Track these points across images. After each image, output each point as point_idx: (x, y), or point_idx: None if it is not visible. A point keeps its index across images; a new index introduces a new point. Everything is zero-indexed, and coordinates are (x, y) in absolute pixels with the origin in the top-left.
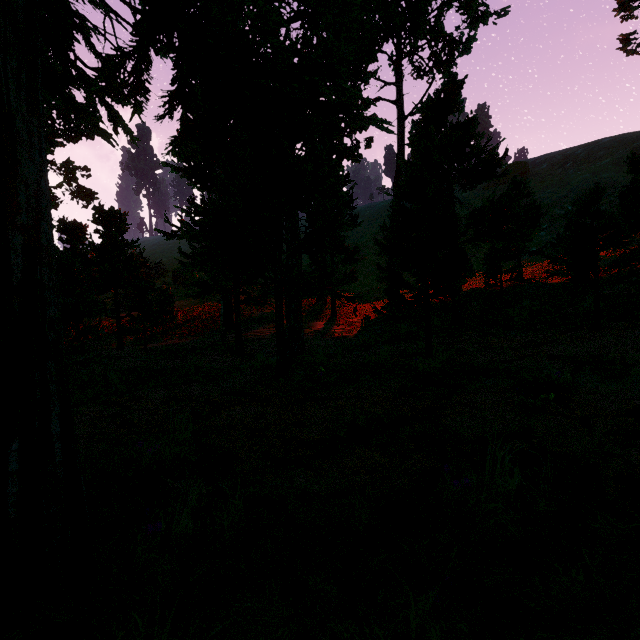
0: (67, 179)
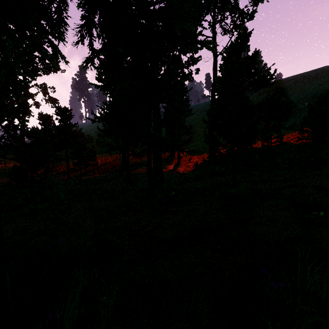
0: (44, 93)
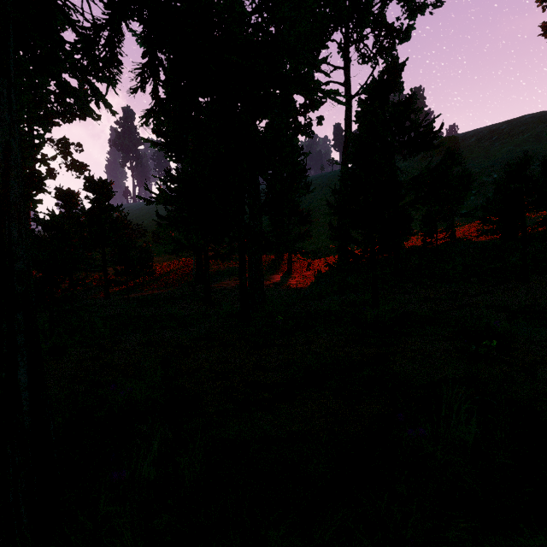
0: (63, 154)
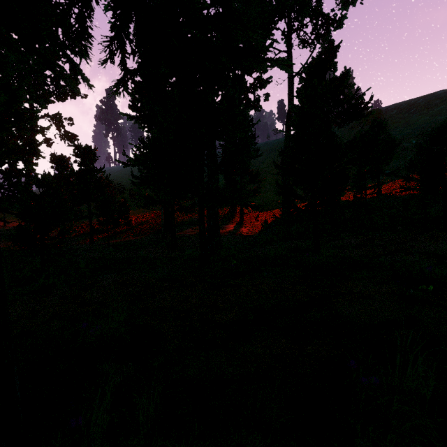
0: (57, 126)
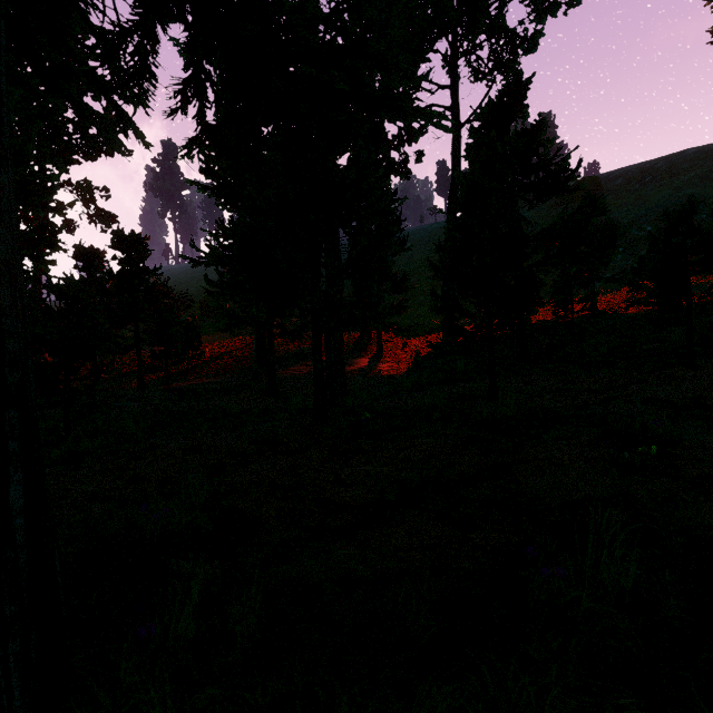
0: (85, 201)
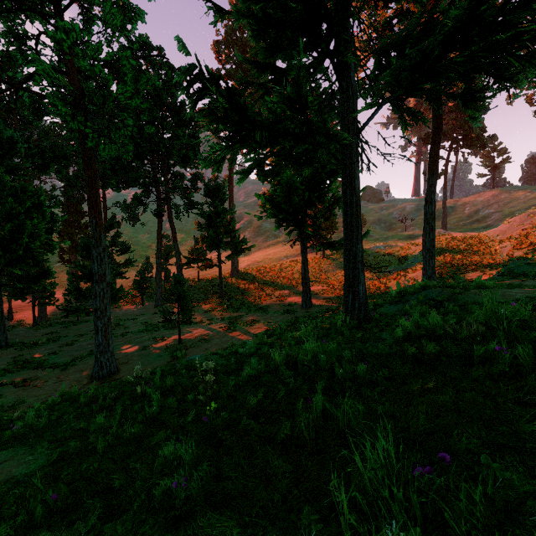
0: None
